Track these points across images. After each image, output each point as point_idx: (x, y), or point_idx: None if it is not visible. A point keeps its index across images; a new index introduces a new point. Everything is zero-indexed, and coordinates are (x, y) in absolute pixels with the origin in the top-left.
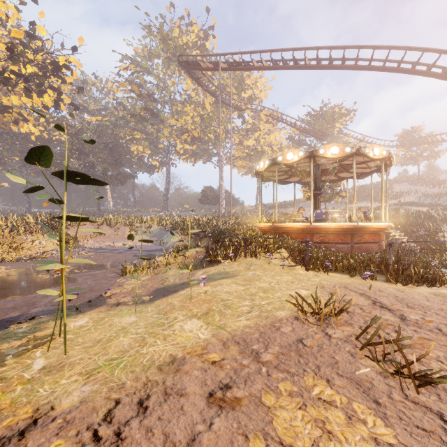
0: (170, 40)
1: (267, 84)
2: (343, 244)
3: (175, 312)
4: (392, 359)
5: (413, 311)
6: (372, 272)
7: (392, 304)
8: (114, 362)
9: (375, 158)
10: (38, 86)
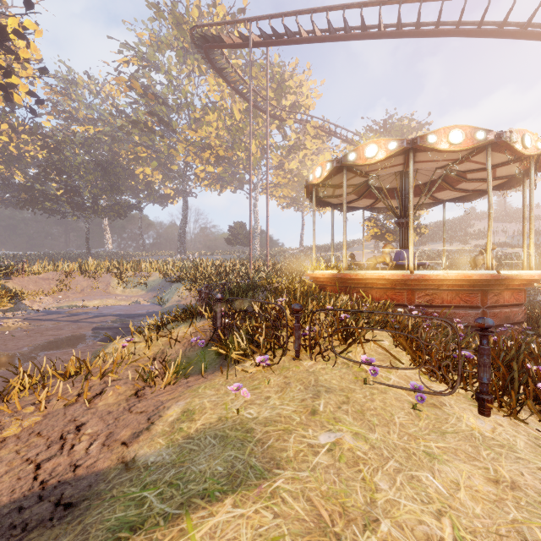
0: (185, 23)
1: (316, 89)
2: (467, 309)
3: None
4: None
5: None
6: None
7: None
8: None
9: (524, 154)
10: None
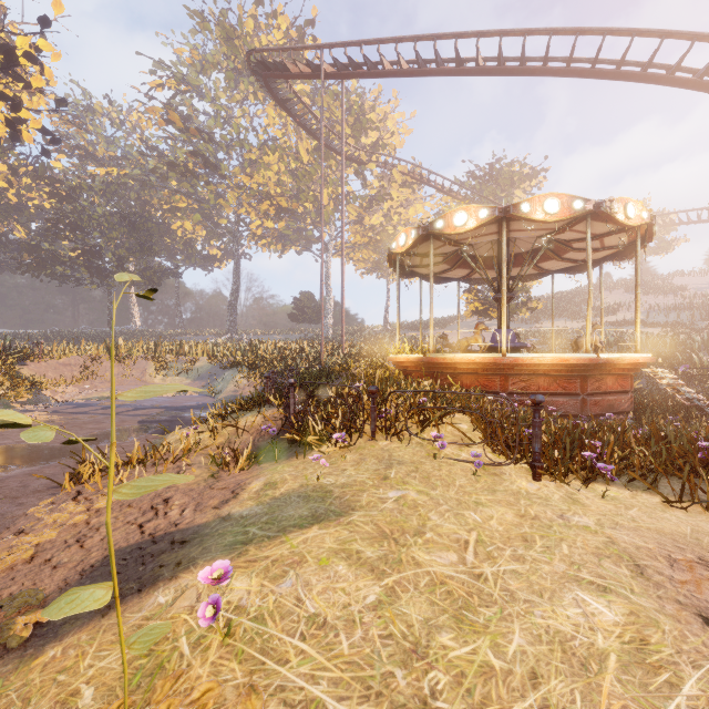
0: (238, 38)
1: (404, 124)
2: (566, 397)
3: None
4: None
5: None
6: None
7: None
8: None
9: (628, 225)
10: None
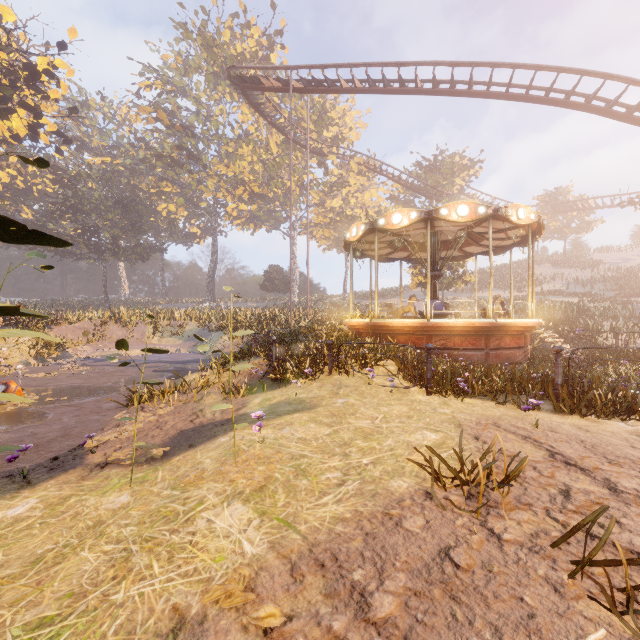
0: (216, 46)
1: (360, 120)
2: (474, 351)
3: (203, 485)
4: (637, 596)
5: (623, 471)
6: (532, 397)
7: (582, 456)
8: (43, 633)
9: (520, 224)
10: (2, 102)
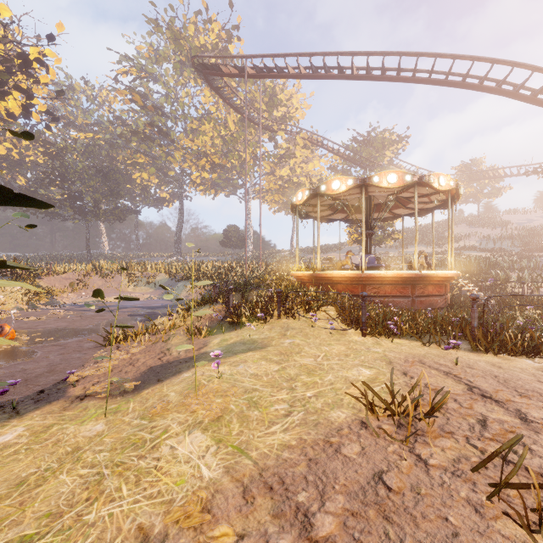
0: (183, 39)
1: (305, 101)
2: (402, 298)
3: (168, 415)
4: None
5: (532, 403)
6: (452, 338)
7: (496, 389)
8: None
9: (441, 190)
10: None
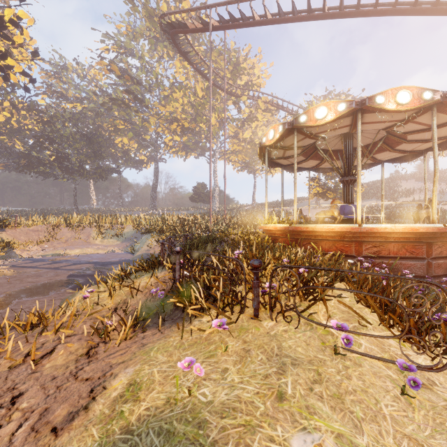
0: (156, 16)
1: (266, 70)
2: (413, 260)
3: None
4: None
5: None
6: None
7: None
8: None
9: None
10: None
